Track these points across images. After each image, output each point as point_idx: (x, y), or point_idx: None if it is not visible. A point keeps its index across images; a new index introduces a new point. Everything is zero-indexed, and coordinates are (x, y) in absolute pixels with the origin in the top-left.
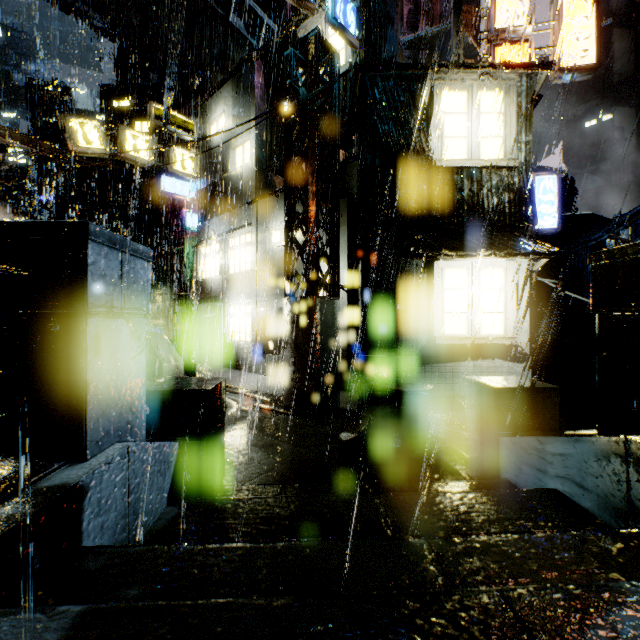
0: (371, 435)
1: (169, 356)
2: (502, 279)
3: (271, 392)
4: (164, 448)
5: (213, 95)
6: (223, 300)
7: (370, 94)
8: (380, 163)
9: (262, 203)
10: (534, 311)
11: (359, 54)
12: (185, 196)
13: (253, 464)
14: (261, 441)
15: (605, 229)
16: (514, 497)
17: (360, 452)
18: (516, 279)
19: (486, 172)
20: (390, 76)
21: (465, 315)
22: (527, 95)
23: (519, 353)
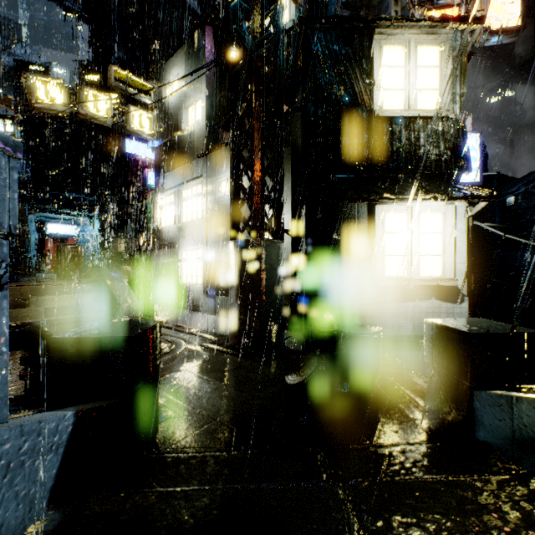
0: (318, 379)
1: (126, 297)
2: (440, 223)
3: (220, 331)
4: (41, 428)
5: (168, 60)
6: (177, 246)
7: (313, 48)
8: (322, 113)
9: (212, 156)
10: (470, 254)
11: (302, 11)
12: (147, 157)
13: (192, 414)
14: (204, 385)
15: (521, 183)
16: (528, 487)
17: (307, 398)
18: (454, 223)
19: (423, 122)
20: (332, 30)
21: (405, 257)
22: (461, 50)
23: (457, 294)
